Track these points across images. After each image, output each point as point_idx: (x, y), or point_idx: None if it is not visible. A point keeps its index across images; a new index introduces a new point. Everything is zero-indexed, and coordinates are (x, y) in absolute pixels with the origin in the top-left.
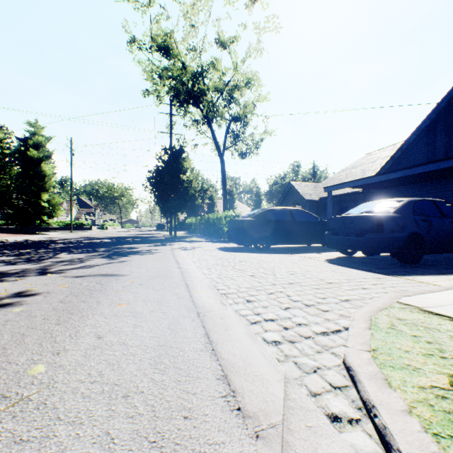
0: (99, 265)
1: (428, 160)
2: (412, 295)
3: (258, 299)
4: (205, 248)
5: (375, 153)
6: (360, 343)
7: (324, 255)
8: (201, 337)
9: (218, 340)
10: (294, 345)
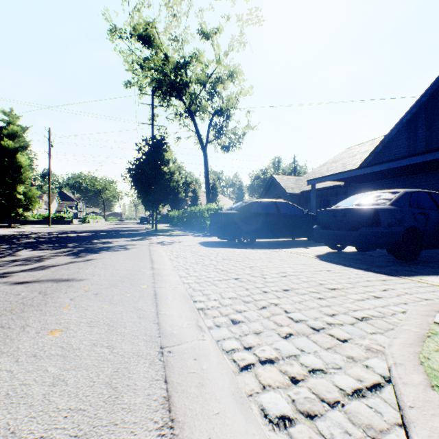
0: (58, 266)
1: (409, 154)
2: None
3: (247, 319)
4: (186, 243)
5: (355, 148)
6: None
7: (312, 251)
8: (157, 408)
9: (185, 417)
10: (315, 426)
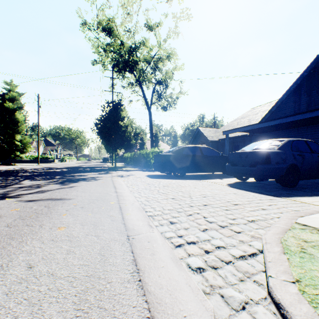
0: (52, 190)
1: (295, 112)
2: (305, 216)
3: (180, 221)
4: (137, 176)
5: (257, 108)
6: (282, 272)
7: (225, 181)
8: (129, 264)
9: (145, 268)
10: (217, 272)
